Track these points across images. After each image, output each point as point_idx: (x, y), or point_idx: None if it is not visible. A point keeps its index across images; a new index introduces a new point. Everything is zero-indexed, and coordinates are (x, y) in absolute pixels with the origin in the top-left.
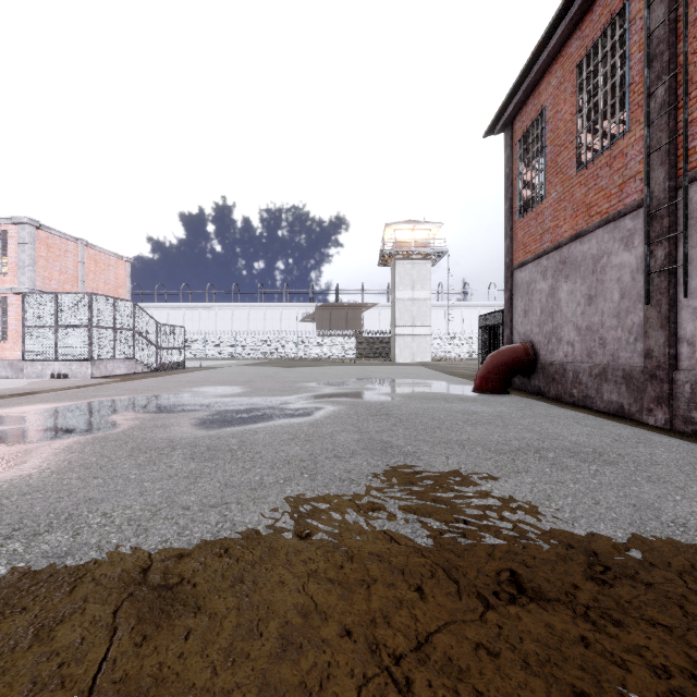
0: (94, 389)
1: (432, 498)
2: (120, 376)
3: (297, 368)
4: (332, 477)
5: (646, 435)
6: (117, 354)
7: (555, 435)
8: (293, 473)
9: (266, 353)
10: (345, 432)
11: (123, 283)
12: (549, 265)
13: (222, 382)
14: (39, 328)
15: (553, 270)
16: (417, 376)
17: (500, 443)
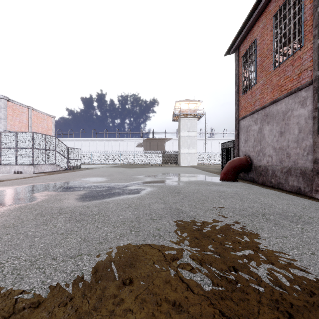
0: (32, 179)
1: (210, 250)
2: (48, 172)
3: (134, 168)
4: (148, 233)
5: (317, 204)
6: (46, 162)
7: (269, 204)
8: (126, 230)
9: (120, 161)
10: (156, 203)
11: (51, 128)
12: (258, 117)
13: (97, 175)
14: (8, 149)
15: (261, 119)
16: (191, 172)
17: (241, 210)
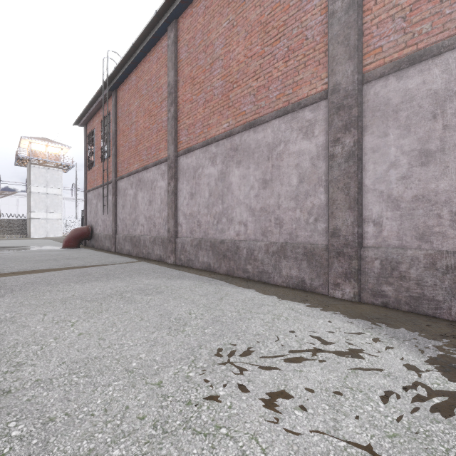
0: None
1: (1, 268)
2: None
3: None
4: None
5: (104, 254)
6: None
7: (72, 256)
8: None
9: None
10: None
11: None
12: (96, 194)
13: None
14: None
15: (97, 196)
16: (37, 244)
17: (45, 259)
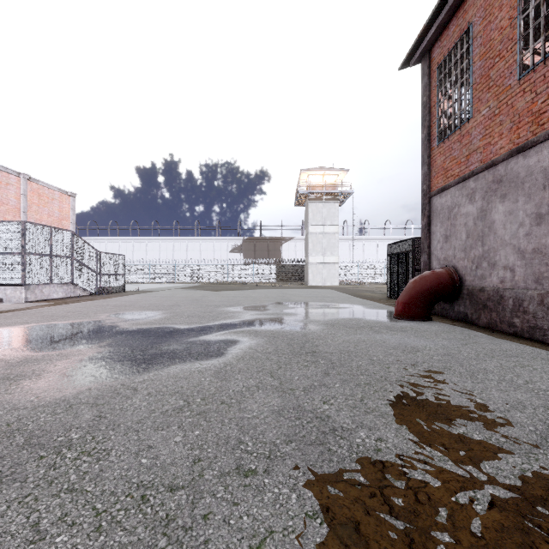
0: (9, 315)
1: None
2: (56, 299)
3: (224, 292)
4: None
5: None
6: (54, 279)
7: None
8: None
9: (201, 278)
10: (261, 392)
11: (67, 216)
12: (478, 186)
13: (147, 307)
14: None
15: (484, 191)
16: (332, 299)
17: (499, 420)
